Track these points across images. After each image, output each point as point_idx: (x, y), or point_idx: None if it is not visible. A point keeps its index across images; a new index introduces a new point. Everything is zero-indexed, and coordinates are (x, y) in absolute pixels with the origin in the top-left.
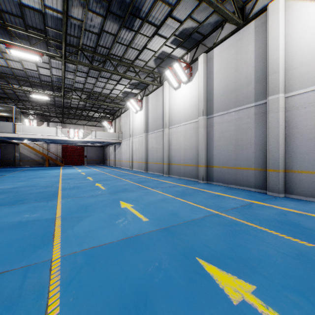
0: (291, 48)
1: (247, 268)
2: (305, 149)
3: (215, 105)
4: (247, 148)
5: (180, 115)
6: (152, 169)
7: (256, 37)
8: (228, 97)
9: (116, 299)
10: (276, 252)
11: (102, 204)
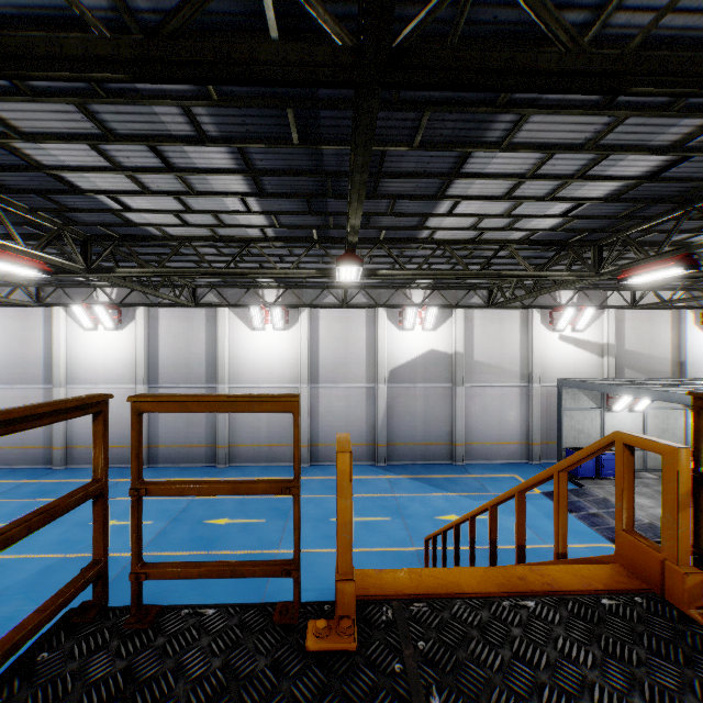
0: (233, 350)
1: (224, 515)
2: (241, 429)
3: (162, 375)
4: (199, 426)
5: (97, 372)
6: (9, 459)
7: (207, 325)
8: (179, 370)
9: (189, 542)
10: (232, 505)
11: (77, 533)
